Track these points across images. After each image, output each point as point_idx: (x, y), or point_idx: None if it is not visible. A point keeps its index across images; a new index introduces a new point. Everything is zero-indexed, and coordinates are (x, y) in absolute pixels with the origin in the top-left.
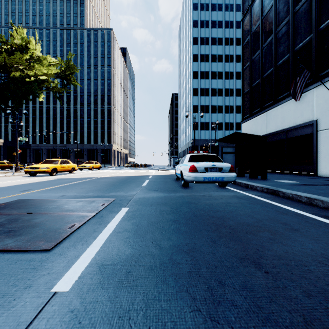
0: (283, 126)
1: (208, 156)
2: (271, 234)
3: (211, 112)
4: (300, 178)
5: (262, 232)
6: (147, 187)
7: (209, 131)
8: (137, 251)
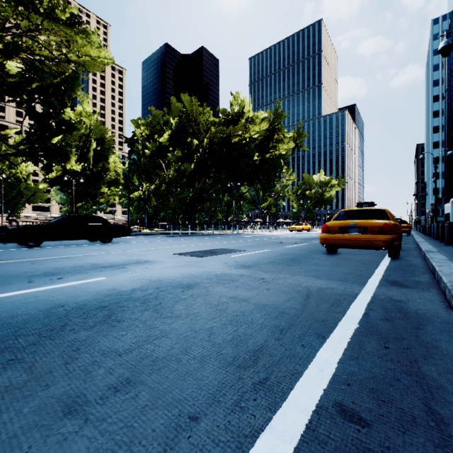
0: (448, 211)
1: None
2: None
3: None
4: None
5: None
6: None
7: None
8: None
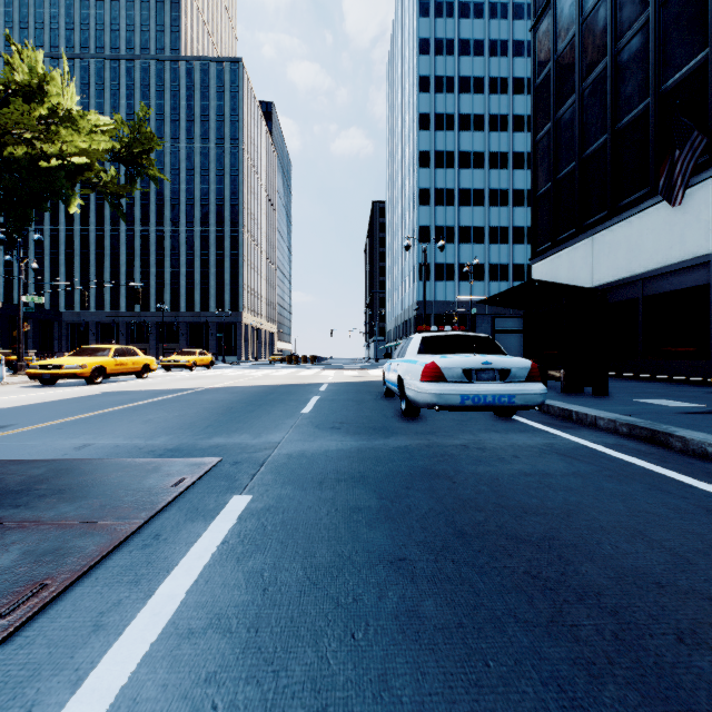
0: (633, 269)
1: (468, 339)
2: None
3: (458, 242)
4: (686, 391)
5: None
6: (314, 419)
7: (456, 284)
8: None
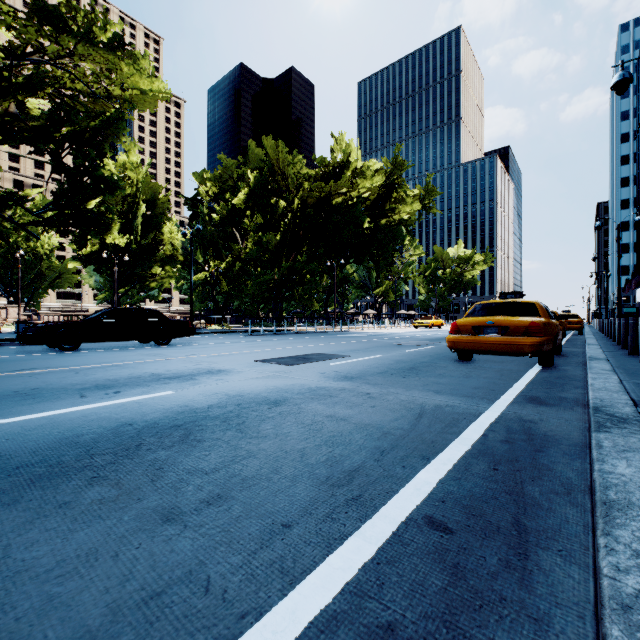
0: None
1: None
2: None
3: None
4: None
5: None
6: None
7: None
8: None
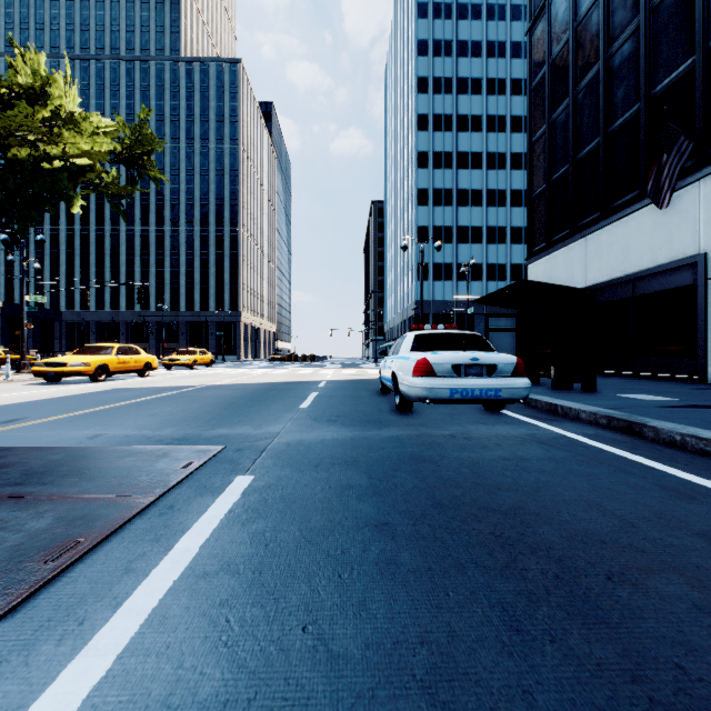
0: (625, 269)
1: (459, 337)
2: (690, 585)
3: (456, 242)
4: (672, 388)
5: (657, 573)
6: (312, 413)
7: (454, 284)
8: (245, 681)
